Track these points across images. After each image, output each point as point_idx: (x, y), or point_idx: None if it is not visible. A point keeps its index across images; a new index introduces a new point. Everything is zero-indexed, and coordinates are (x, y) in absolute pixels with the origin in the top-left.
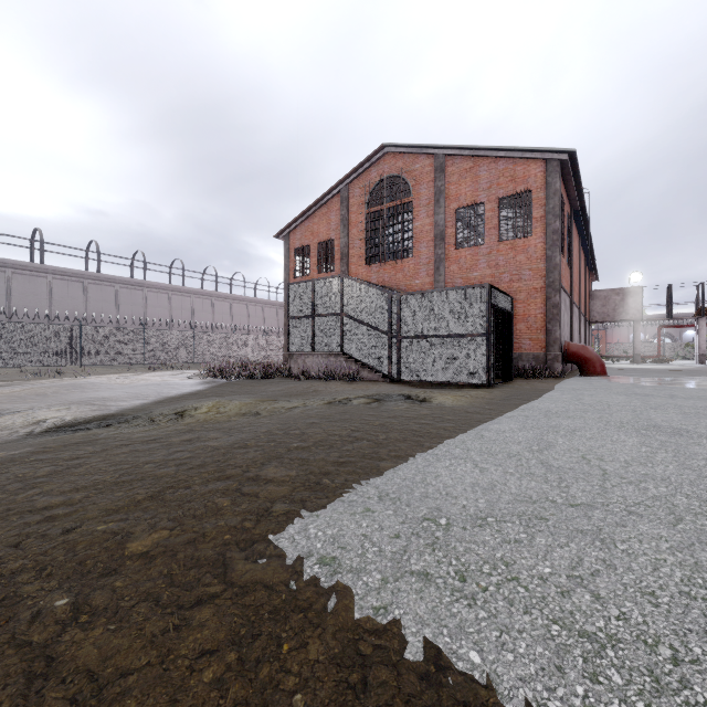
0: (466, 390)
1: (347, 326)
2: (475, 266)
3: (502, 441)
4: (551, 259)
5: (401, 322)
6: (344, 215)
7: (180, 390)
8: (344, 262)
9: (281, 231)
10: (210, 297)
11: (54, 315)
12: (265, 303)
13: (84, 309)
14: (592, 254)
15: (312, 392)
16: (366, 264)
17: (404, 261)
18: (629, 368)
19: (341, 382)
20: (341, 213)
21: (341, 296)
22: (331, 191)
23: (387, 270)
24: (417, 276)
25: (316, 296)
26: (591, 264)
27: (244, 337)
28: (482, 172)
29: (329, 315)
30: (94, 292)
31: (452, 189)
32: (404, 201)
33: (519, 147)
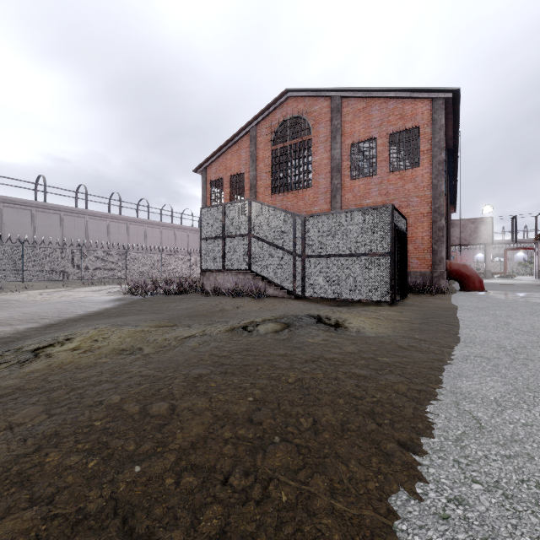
0: (372, 308)
1: (254, 246)
2: (368, 194)
3: (535, 446)
4: (437, 187)
5: (305, 242)
6: (252, 152)
7: (87, 309)
8: (252, 192)
9: (198, 166)
10: (143, 224)
11: (5, 238)
12: (189, 229)
13: (32, 233)
14: (455, 190)
15: (218, 312)
16: (271, 193)
17: (305, 190)
18: (489, 283)
19: (249, 299)
20: (250, 150)
21: (249, 218)
22: (242, 131)
23: (289, 198)
24: (316, 204)
25: (226, 219)
26: (453, 198)
27: (170, 257)
28: (374, 112)
29: (238, 236)
30: (41, 218)
31: (347, 127)
32: (305, 138)
33: (408, 87)
